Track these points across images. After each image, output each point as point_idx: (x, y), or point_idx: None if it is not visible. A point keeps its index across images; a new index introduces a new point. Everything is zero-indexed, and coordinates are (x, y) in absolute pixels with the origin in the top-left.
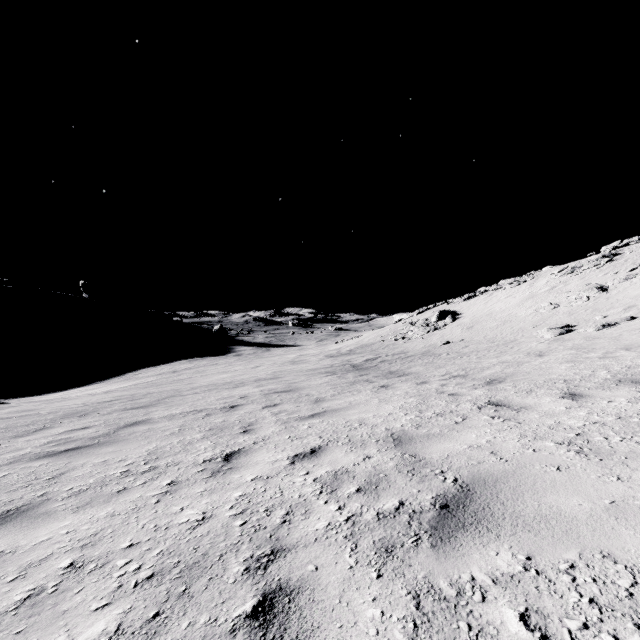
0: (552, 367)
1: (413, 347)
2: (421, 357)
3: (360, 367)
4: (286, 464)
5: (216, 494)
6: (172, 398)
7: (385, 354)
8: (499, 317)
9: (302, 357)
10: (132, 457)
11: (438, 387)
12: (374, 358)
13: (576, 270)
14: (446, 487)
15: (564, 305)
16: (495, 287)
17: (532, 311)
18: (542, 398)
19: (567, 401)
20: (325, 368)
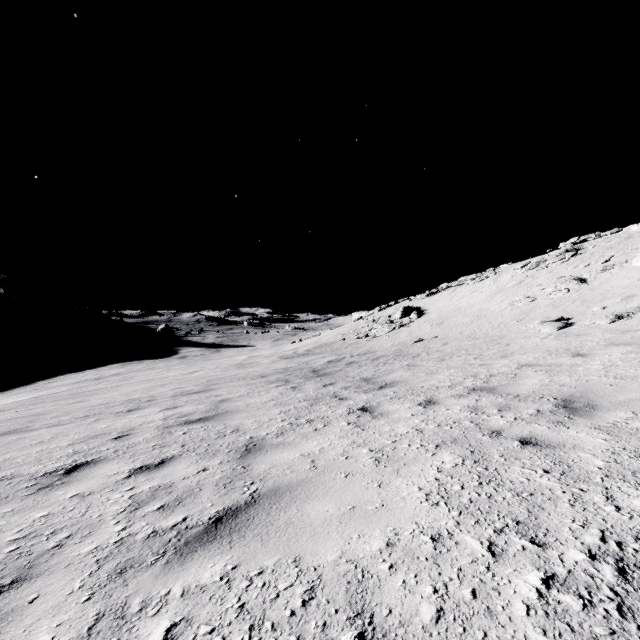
0: None
1: (380, 346)
2: (396, 358)
3: (322, 372)
4: None
5: None
6: None
7: (349, 354)
8: (470, 312)
9: (253, 359)
10: None
11: (471, 415)
12: (337, 359)
13: (541, 264)
14: None
15: (542, 298)
16: (458, 283)
17: (507, 305)
18: None
19: None
20: (277, 374)
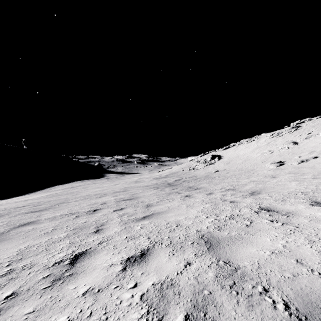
0: (286, 184)
1: (199, 173)
2: (204, 178)
3: (172, 184)
4: (118, 270)
5: (40, 319)
6: (60, 204)
7: (185, 177)
8: (242, 158)
9: (141, 179)
10: (2, 257)
11: (221, 196)
12: (179, 179)
13: (279, 134)
14: (283, 320)
15: (276, 151)
16: (239, 143)
17: (259, 154)
18: (297, 205)
19: (318, 208)
20: (153, 185)
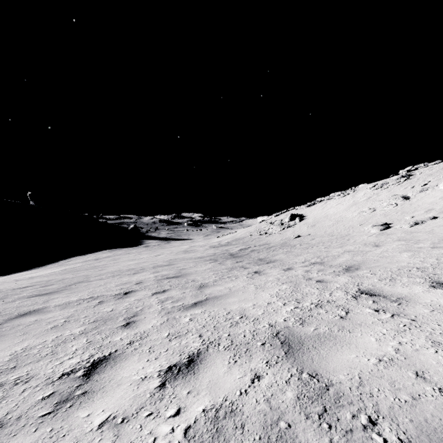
0: (395, 255)
1: (273, 240)
2: (281, 247)
3: (236, 255)
4: (154, 387)
5: None
6: (78, 284)
7: (253, 245)
8: (333, 218)
9: (193, 247)
10: None
11: (304, 273)
12: (246, 248)
13: (384, 186)
14: None
15: (379, 209)
16: (328, 198)
17: (357, 214)
18: (412, 287)
19: (442, 291)
20: (209, 256)
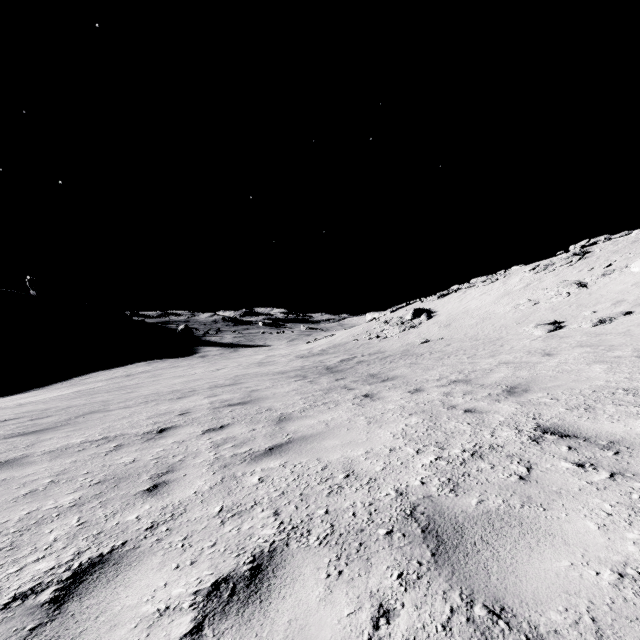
0: (582, 369)
1: (390, 346)
2: (402, 357)
3: (335, 369)
4: (180, 636)
5: None
6: (90, 415)
7: (361, 354)
8: (476, 314)
9: (271, 358)
10: None
11: (442, 398)
12: (349, 358)
13: (549, 268)
14: None
15: (544, 301)
16: (468, 285)
17: (511, 308)
18: (628, 422)
19: None
20: (295, 371)
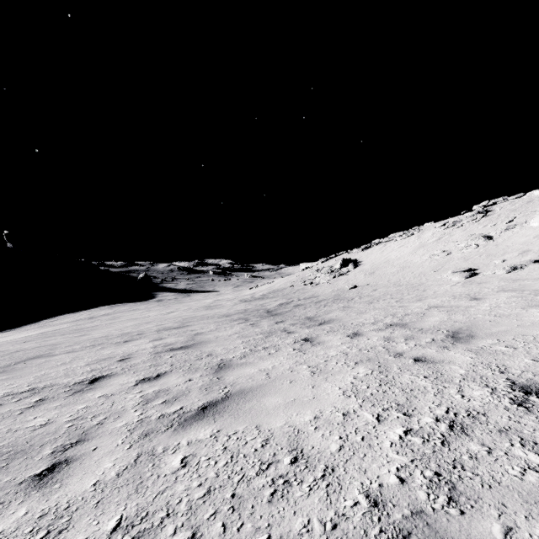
0: (520, 314)
1: (322, 291)
2: (334, 301)
3: (274, 312)
4: None
5: None
6: (31, 361)
7: (297, 298)
8: (397, 264)
9: (218, 302)
10: None
11: (384, 343)
12: (287, 302)
13: (457, 224)
14: None
15: (456, 252)
16: (388, 239)
17: (427, 258)
18: None
19: None
20: (238, 314)
